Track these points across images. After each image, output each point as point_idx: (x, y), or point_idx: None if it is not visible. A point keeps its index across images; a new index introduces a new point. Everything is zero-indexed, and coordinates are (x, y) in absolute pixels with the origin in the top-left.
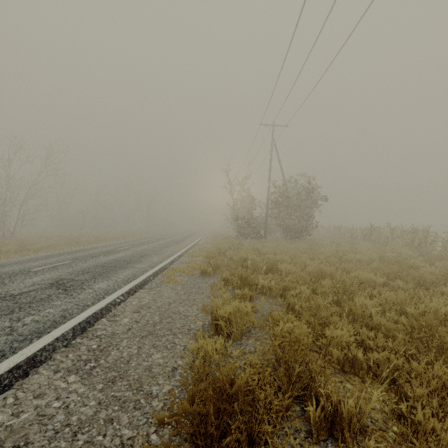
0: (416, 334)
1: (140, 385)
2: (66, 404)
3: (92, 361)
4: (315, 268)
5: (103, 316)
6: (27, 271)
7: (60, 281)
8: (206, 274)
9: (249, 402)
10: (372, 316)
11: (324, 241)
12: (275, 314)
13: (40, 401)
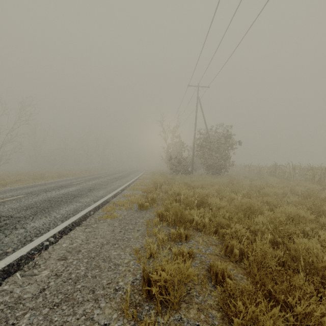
0: None
1: None
2: None
3: None
4: (245, 204)
5: (20, 268)
6: None
7: None
8: (143, 208)
9: None
10: None
11: (239, 176)
12: (218, 268)
13: None
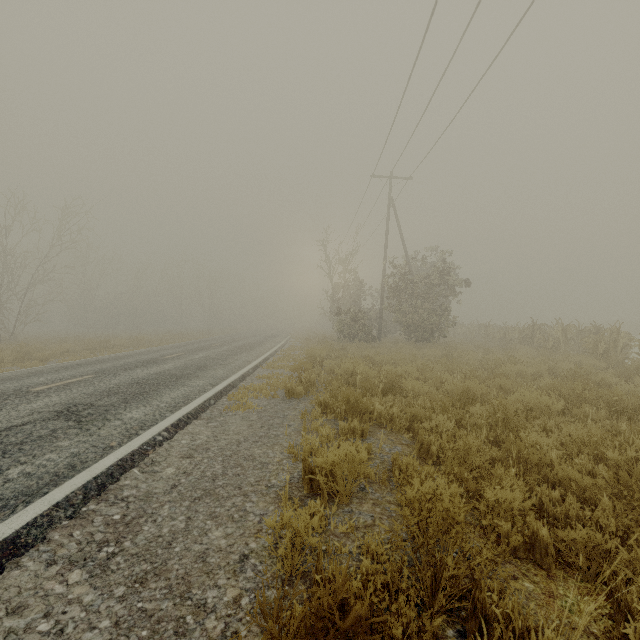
0: (635, 501)
1: (187, 588)
2: (61, 625)
3: (110, 543)
4: (458, 387)
5: (135, 465)
6: (25, 391)
7: (73, 408)
8: (294, 396)
9: (374, 639)
10: (554, 464)
11: (465, 346)
12: (403, 462)
13: (16, 621)
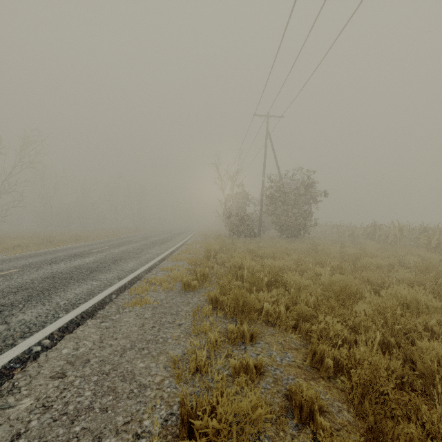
0: None
1: None
2: None
3: None
4: (337, 284)
5: None
6: None
7: None
8: (189, 288)
9: None
10: None
11: (324, 240)
12: (304, 396)
13: None
